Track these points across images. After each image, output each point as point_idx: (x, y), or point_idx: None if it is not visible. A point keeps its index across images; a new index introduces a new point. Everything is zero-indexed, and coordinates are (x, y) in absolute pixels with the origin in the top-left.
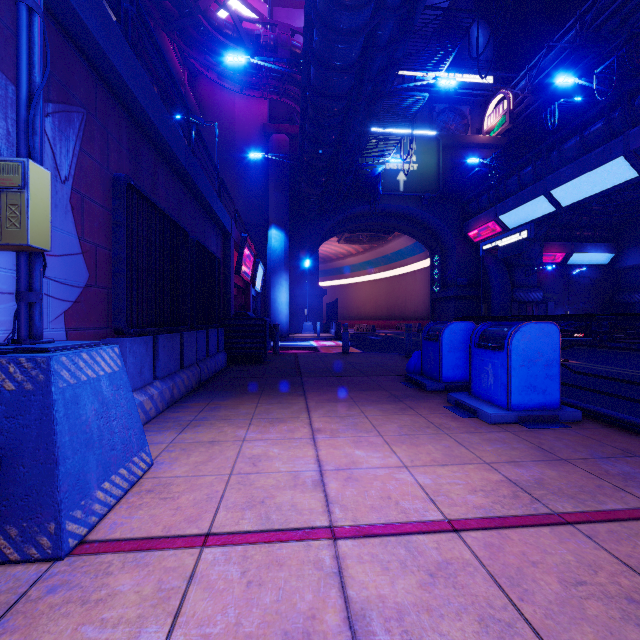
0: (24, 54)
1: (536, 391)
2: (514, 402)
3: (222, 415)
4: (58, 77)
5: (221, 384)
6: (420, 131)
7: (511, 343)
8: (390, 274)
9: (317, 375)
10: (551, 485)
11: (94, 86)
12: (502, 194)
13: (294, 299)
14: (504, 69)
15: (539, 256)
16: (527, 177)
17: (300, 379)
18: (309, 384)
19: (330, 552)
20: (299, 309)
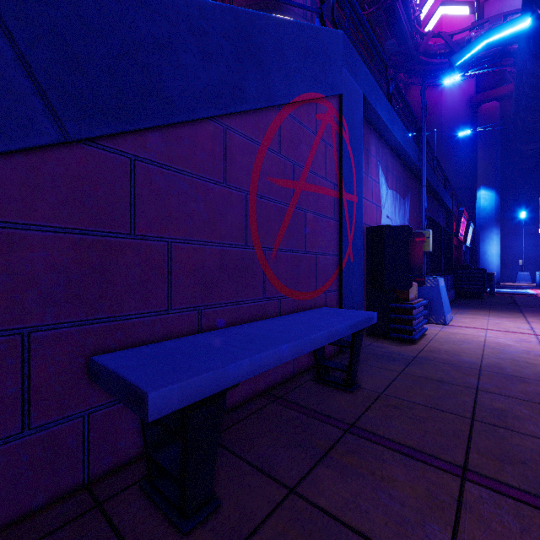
0: (423, 200)
1: None
2: None
3: (471, 313)
4: (407, 186)
5: (459, 304)
6: None
7: None
8: None
9: (532, 307)
10: None
11: (411, 180)
12: None
13: (505, 250)
14: None
15: None
16: None
17: (517, 307)
18: (525, 309)
19: (534, 336)
20: (512, 259)
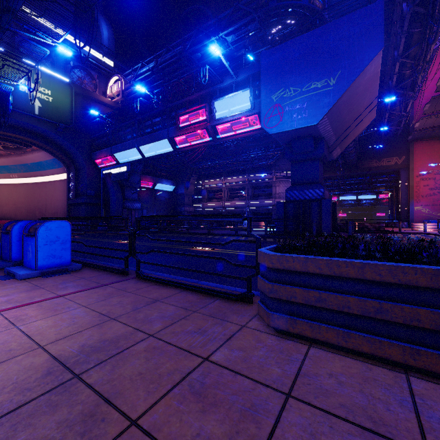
0: None
1: (56, 257)
2: (40, 265)
3: None
4: None
5: None
6: (55, 73)
7: (38, 232)
8: (31, 181)
9: None
10: (14, 300)
11: None
12: (116, 140)
13: None
14: (124, 61)
15: (139, 182)
16: (128, 134)
17: None
18: None
19: None
20: None
